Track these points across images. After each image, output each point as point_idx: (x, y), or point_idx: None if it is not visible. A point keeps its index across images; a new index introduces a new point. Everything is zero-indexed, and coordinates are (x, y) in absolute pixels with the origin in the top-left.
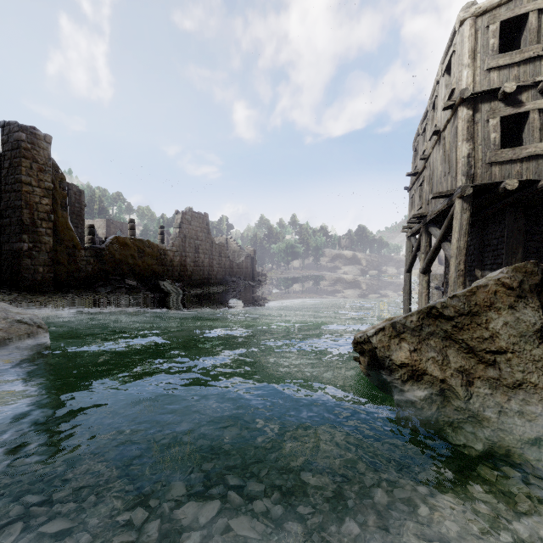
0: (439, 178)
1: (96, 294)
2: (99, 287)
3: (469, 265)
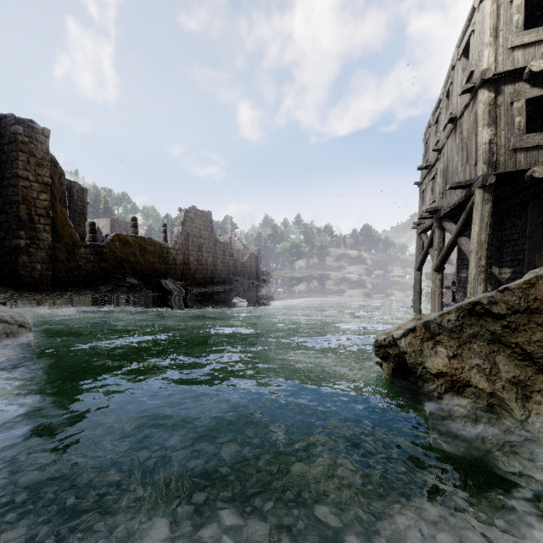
0: (454, 169)
1: (96, 293)
2: (99, 285)
3: None
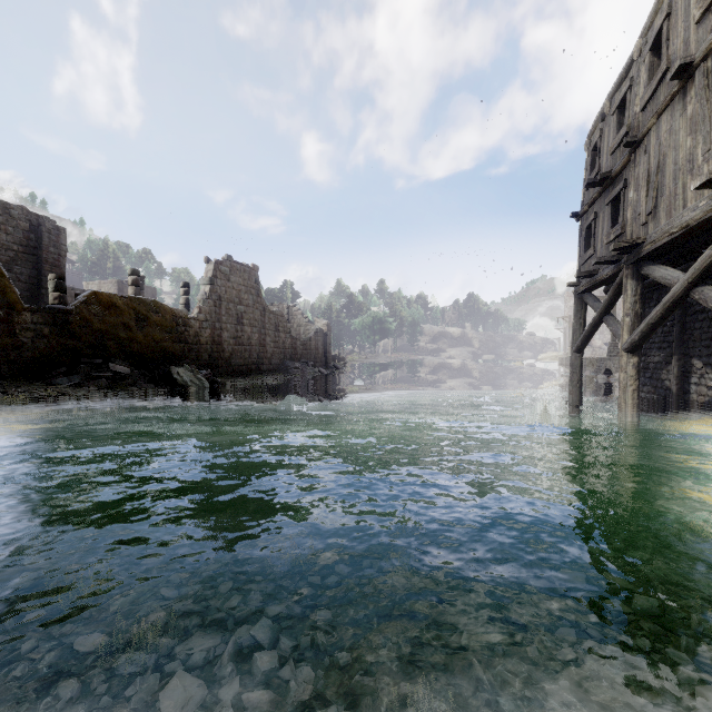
0: (683, 163)
1: (45, 389)
2: (58, 376)
3: (705, 336)
